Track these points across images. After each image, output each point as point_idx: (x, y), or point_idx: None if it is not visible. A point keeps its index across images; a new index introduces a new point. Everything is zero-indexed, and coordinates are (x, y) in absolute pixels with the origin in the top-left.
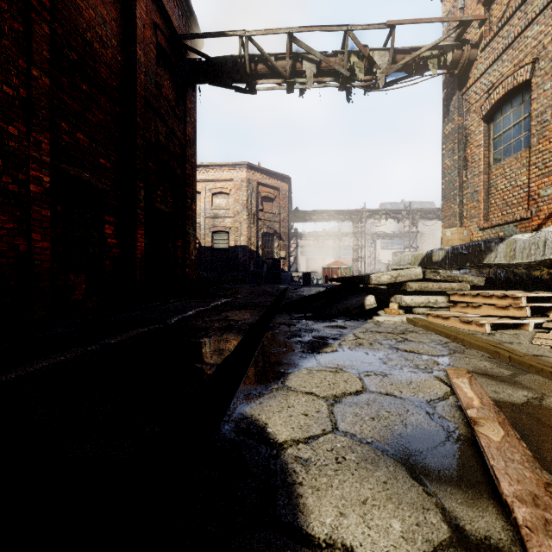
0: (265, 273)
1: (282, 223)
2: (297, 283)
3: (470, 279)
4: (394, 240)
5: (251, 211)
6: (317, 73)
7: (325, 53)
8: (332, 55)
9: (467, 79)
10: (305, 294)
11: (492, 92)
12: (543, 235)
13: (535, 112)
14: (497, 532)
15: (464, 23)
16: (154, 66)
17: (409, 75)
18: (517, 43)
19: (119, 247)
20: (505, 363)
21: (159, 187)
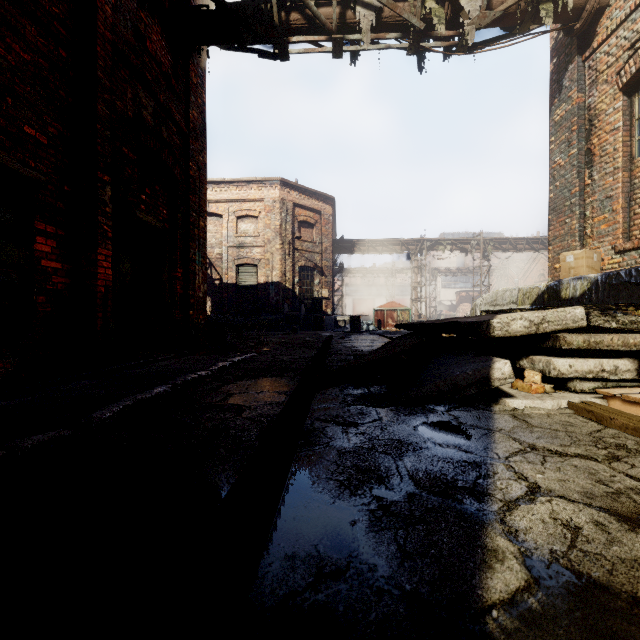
0: (303, 317)
1: (324, 255)
2: (342, 329)
3: None
4: (458, 277)
5: (285, 239)
6: (377, 28)
7: None
8: None
9: (593, 37)
10: (358, 346)
11: None
12: None
13: None
14: None
15: None
16: (133, 3)
17: (506, 34)
18: None
19: (67, 276)
20: None
21: (145, 189)
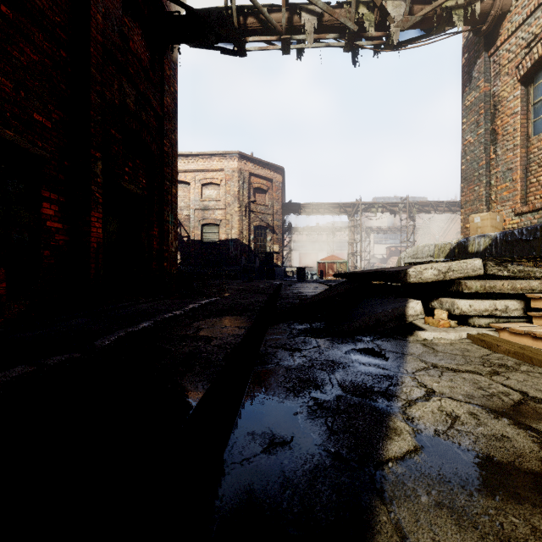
0: (257, 268)
1: (275, 216)
2: (290, 278)
3: None
4: (388, 234)
5: (243, 203)
6: (318, 29)
7: (328, 5)
8: (336, 6)
9: (497, 37)
10: (303, 292)
11: (535, 45)
12: None
13: None
14: None
15: None
16: (119, 11)
17: (425, 34)
18: None
19: (66, 234)
20: None
21: (128, 163)
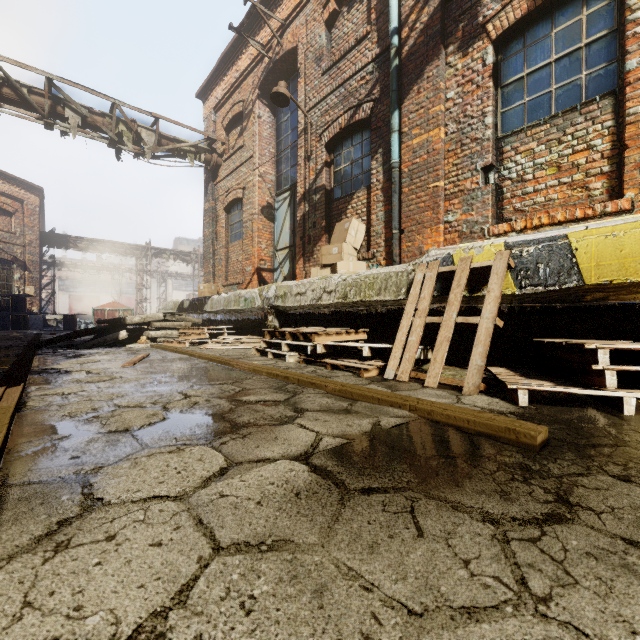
0: None
1: (28, 248)
2: (54, 328)
3: (194, 320)
4: (189, 281)
5: None
6: (83, 124)
7: (92, 109)
8: (100, 115)
9: (218, 176)
10: None
11: (228, 195)
12: (220, 297)
13: (244, 219)
14: (119, 367)
15: (211, 139)
16: None
17: (175, 155)
18: (238, 171)
19: None
20: (175, 353)
21: None
